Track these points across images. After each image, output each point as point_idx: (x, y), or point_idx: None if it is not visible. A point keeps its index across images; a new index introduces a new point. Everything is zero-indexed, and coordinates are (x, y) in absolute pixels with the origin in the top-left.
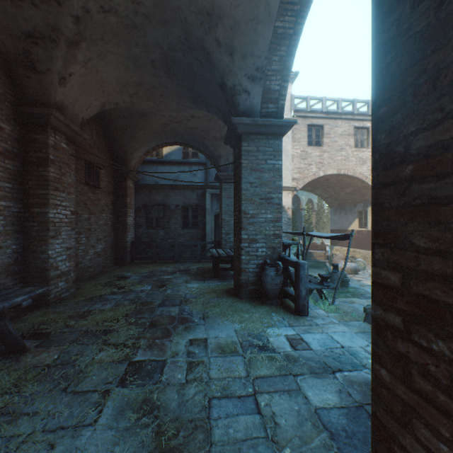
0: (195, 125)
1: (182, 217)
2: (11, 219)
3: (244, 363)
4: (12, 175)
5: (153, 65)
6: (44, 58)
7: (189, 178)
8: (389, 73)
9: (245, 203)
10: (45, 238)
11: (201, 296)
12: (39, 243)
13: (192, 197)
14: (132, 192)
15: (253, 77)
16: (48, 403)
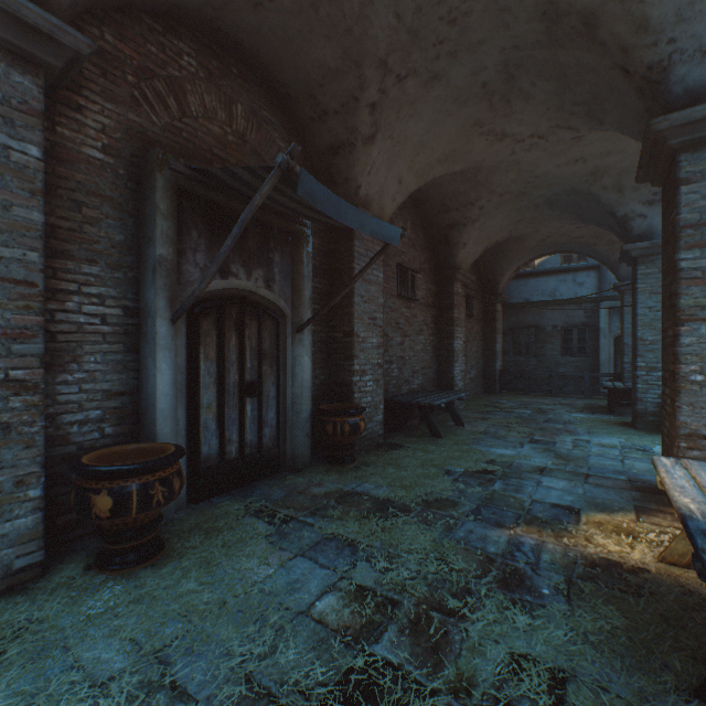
0: (581, 234)
1: (561, 341)
2: (433, 349)
3: (619, 451)
4: (433, 318)
5: (534, 207)
6: (455, 236)
7: (571, 290)
8: (662, 297)
9: (642, 329)
10: (451, 362)
11: (586, 422)
12: (447, 365)
13: (576, 314)
14: (499, 316)
15: (648, 202)
16: (494, 440)
